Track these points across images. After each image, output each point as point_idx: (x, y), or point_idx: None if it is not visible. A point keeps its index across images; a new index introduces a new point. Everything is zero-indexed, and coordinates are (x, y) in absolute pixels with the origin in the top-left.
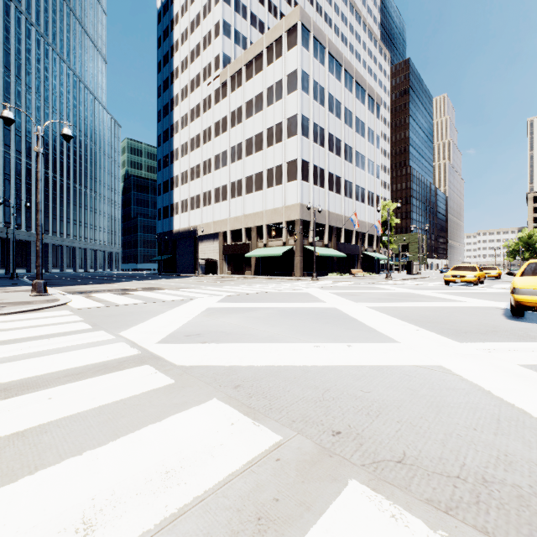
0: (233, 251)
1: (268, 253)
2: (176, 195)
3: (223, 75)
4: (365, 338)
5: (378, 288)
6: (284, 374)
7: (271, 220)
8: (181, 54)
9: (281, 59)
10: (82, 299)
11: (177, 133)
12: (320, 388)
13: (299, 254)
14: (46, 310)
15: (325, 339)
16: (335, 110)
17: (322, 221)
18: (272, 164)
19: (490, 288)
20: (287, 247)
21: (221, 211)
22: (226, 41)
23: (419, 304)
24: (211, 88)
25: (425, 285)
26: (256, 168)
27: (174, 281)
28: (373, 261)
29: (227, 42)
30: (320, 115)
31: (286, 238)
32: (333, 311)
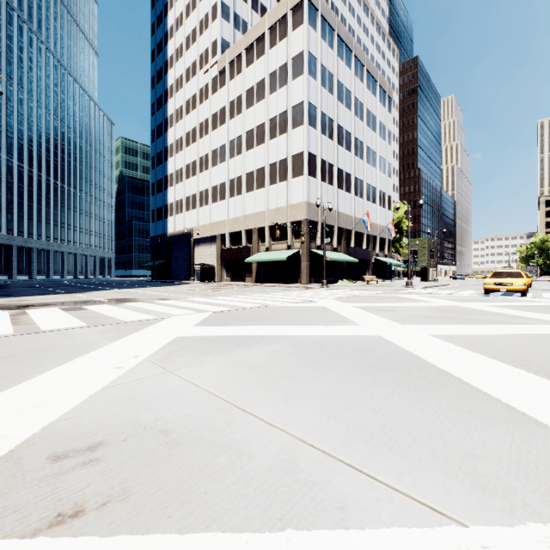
0: (232, 255)
1: (271, 258)
2: (170, 195)
3: (221, 61)
4: None
5: (409, 299)
6: None
7: (274, 220)
8: (176, 41)
9: (285, 41)
10: (0, 318)
11: (171, 128)
12: None
13: (305, 259)
14: None
15: (450, 479)
16: (344, 100)
17: (331, 222)
18: (275, 159)
19: (545, 298)
20: (292, 251)
21: (218, 211)
22: (225, 25)
23: (506, 330)
24: (208, 76)
25: (461, 295)
26: (257, 163)
27: (161, 289)
28: (385, 267)
29: (226, 26)
30: (329, 104)
31: (291, 241)
32: (384, 346)
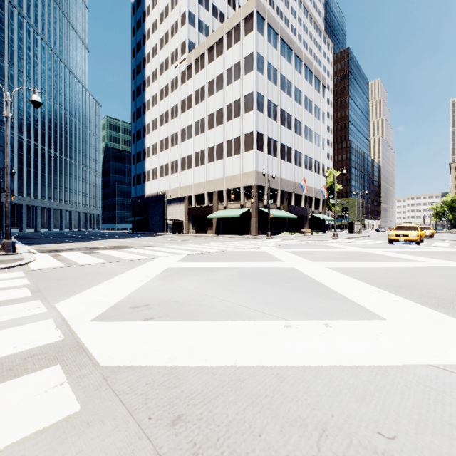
0: (197, 213)
1: (228, 215)
2: (148, 165)
3: (188, 58)
4: (341, 311)
5: (329, 246)
6: (249, 386)
7: (230, 185)
8: (152, 42)
9: (239, 44)
10: (47, 258)
11: (148, 111)
12: (311, 427)
13: (255, 215)
14: (1, 271)
15: (295, 313)
16: (286, 89)
17: (275, 186)
18: (231, 136)
19: (432, 246)
20: (244, 210)
21: (186, 177)
22: (191, 29)
23: (378, 265)
24: (178, 70)
25: (371, 244)
26: (217, 140)
27: (144, 239)
28: (319, 221)
29: (192, 30)
30: (274, 93)
31: (243, 201)
32: (294, 273)
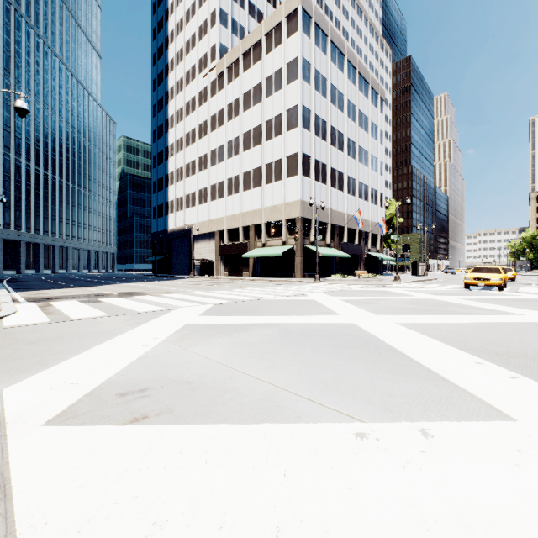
0: (230, 251)
1: (267, 253)
2: (171, 193)
3: (220, 65)
4: (438, 402)
5: (392, 292)
6: None
7: (270, 218)
8: (176, 46)
9: (281, 47)
10: (32, 309)
11: (172, 128)
12: None
13: (299, 254)
14: None
15: (368, 405)
16: (337, 102)
17: (324, 219)
18: (271, 159)
19: (519, 292)
20: (287, 247)
21: (217, 208)
22: (223, 30)
23: (463, 319)
24: (207, 80)
25: (443, 289)
26: (254, 163)
27: (164, 284)
28: (377, 261)
29: (224, 31)
30: (322, 107)
31: (286, 237)
32: (355, 332)
